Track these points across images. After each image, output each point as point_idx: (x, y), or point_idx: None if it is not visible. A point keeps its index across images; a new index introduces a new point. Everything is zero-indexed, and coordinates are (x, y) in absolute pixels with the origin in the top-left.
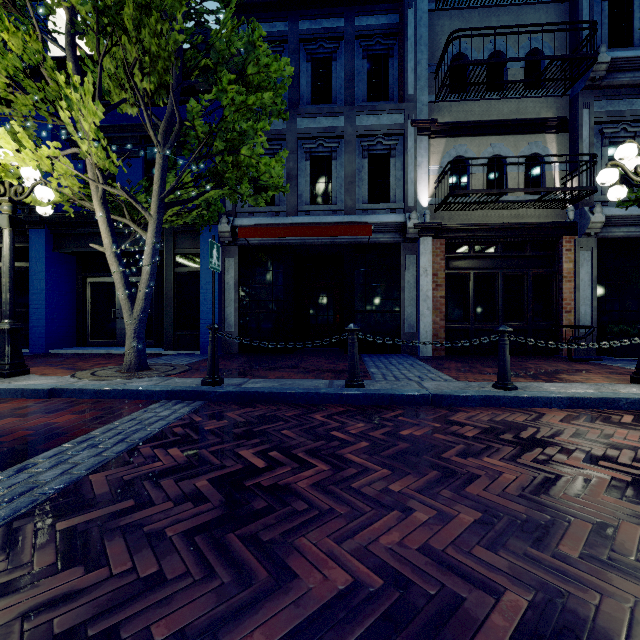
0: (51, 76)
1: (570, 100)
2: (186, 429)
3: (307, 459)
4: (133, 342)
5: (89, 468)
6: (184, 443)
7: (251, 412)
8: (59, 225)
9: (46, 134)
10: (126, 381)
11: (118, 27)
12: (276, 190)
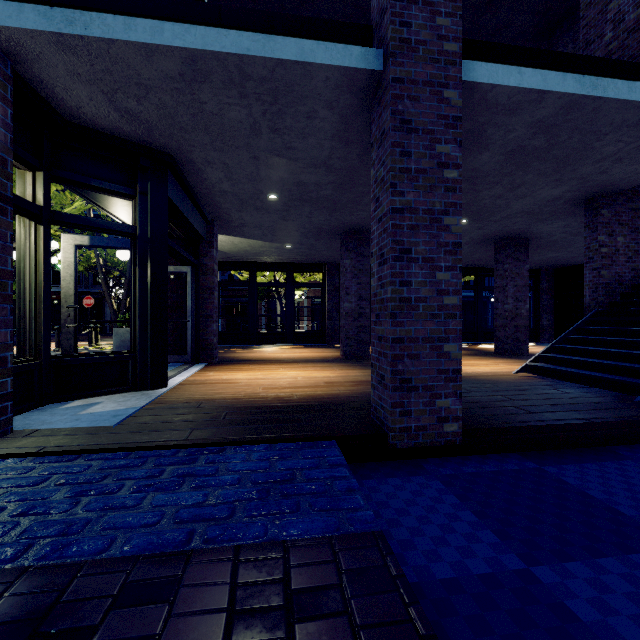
0: None
1: None
2: None
3: None
4: None
5: None
6: None
7: None
8: None
9: None
10: None
11: None
12: None
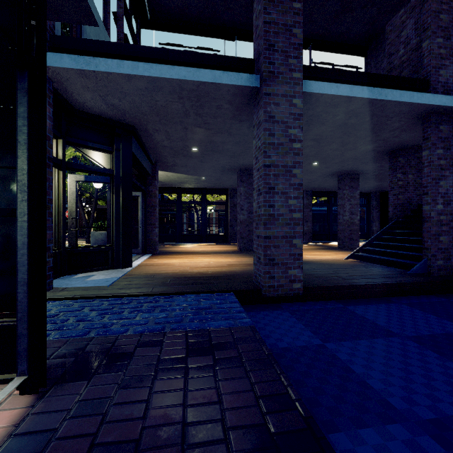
0: None
1: None
2: None
3: None
4: None
5: None
6: None
7: None
8: None
9: None
10: None
11: None
12: None
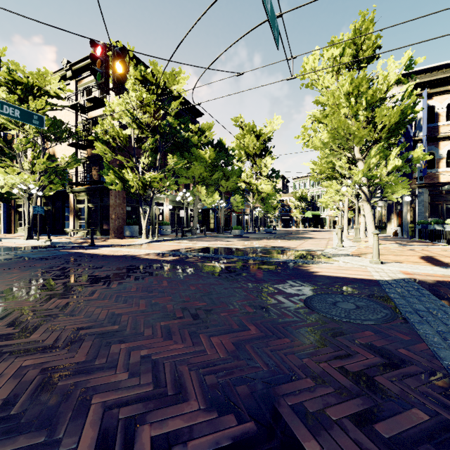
0: None
1: None
2: None
3: None
4: None
5: None
6: None
7: None
8: None
9: None
10: None
11: None
12: None
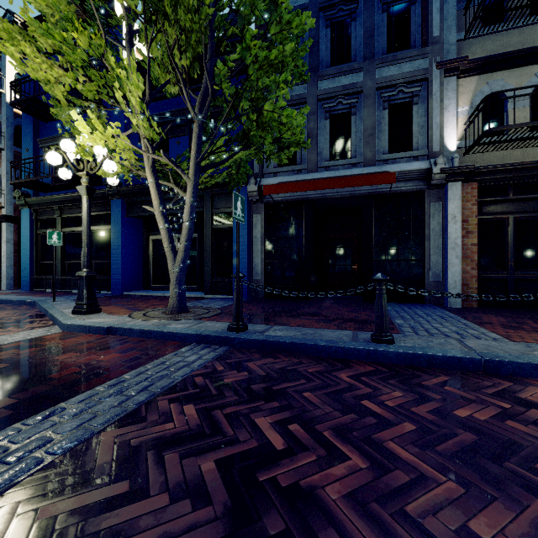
0: (110, 65)
1: None
2: (206, 380)
3: (336, 443)
4: (175, 288)
5: (105, 422)
6: (201, 398)
7: (272, 364)
8: (130, 195)
9: (121, 126)
10: (167, 322)
11: (160, 13)
12: (297, 146)
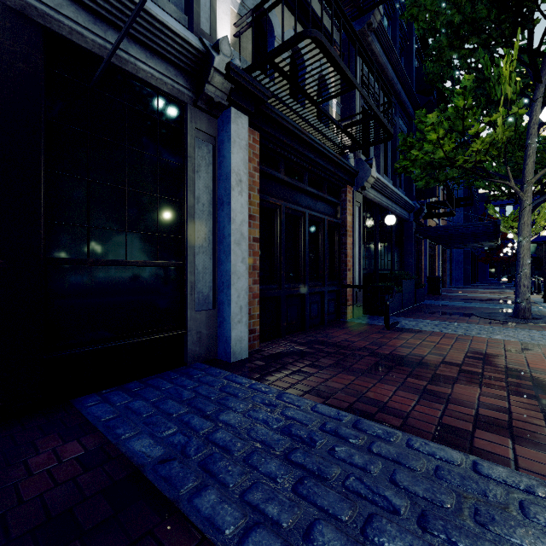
0: None
1: (343, 40)
2: None
3: None
4: None
5: None
6: None
7: None
8: None
9: None
10: None
11: None
12: None
